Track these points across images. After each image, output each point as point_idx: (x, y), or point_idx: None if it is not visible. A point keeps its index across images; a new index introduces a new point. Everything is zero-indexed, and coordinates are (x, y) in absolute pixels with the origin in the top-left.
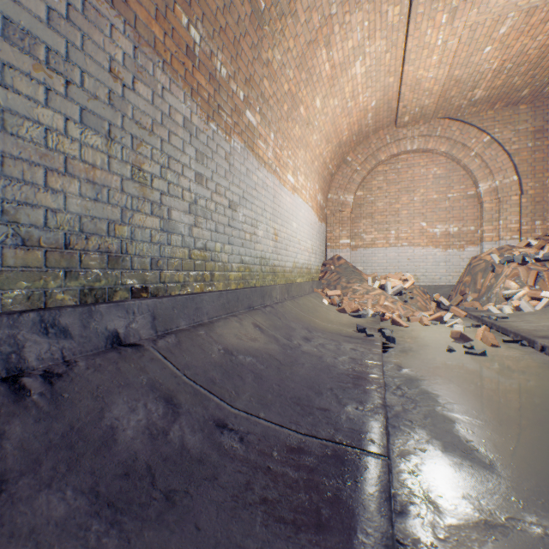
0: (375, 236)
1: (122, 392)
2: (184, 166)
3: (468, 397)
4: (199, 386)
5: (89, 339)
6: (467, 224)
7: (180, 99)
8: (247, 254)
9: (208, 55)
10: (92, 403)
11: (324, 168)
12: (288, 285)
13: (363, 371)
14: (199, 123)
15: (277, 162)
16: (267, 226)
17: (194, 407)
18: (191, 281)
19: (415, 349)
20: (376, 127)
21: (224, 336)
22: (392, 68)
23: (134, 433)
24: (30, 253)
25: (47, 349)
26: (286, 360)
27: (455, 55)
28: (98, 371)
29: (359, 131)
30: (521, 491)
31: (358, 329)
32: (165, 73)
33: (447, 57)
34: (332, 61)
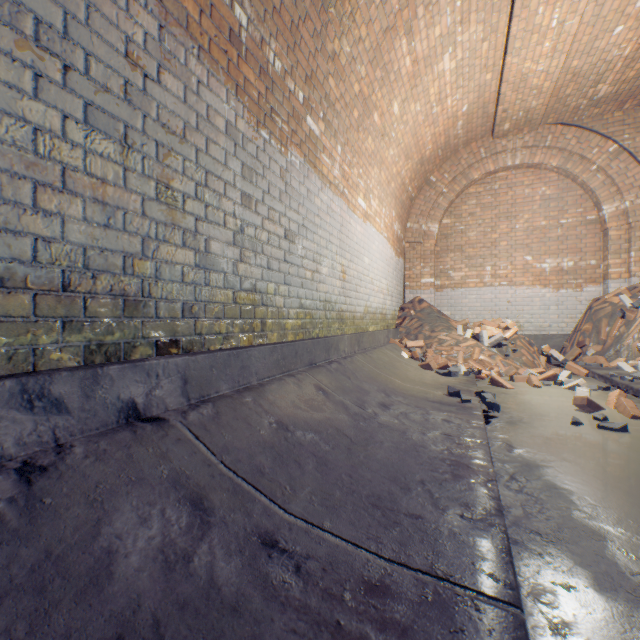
0: (465, 273)
1: (131, 492)
2: (227, 185)
3: (617, 497)
4: (241, 479)
5: (94, 413)
6: (586, 257)
7: (221, 97)
8: (308, 296)
9: (257, 42)
10: (84, 512)
11: (402, 191)
12: (359, 334)
13: (463, 453)
14: (246, 129)
15: (345, 182)
16: (332, 261)
17: (231, 514)
18: (236, 332)
19: (527, 420)
20: (467, 138)
21: (277, 404)
22: (490, 61)
23: (140, 561)
24: (12, 297)
25: (32, 430)
26: (358, 437)
27: (574, 39)
28: (100, 460)
29: (446, 144)
30: None
31: (449, 393)
32: (202, 63)
33: (563, 43)
34: (414, 54)
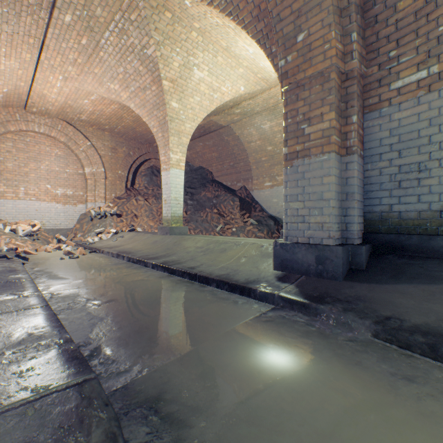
0: (5, 190)
1: None
2: None
3: (67, 269)
4: None
5: None
6: (79, 190)
7: None
8: None
9: None
10: None
11: None
12: None
13: (13, 268)
14: None
15: None
16: None
17: None
18: None
19: (43, 261)
20: (7, 104)
21: None
22: (24, 78)
23: None
24: None
25: None
26: None
27: (69, 94)
28: None
29: None
30: (76, 279)
31: (0, 256)
32: None
33: (64, 94)
34: None
